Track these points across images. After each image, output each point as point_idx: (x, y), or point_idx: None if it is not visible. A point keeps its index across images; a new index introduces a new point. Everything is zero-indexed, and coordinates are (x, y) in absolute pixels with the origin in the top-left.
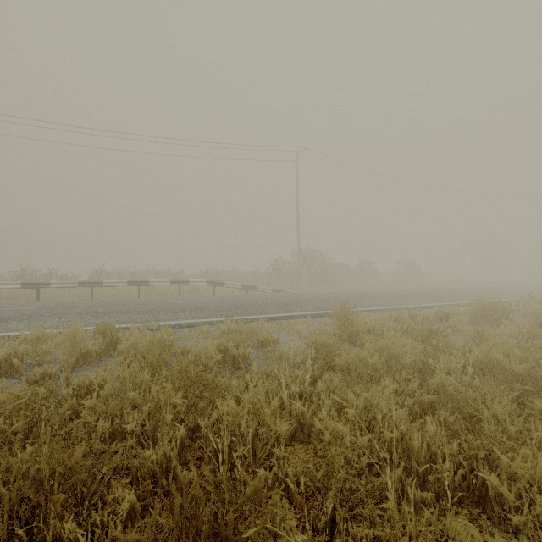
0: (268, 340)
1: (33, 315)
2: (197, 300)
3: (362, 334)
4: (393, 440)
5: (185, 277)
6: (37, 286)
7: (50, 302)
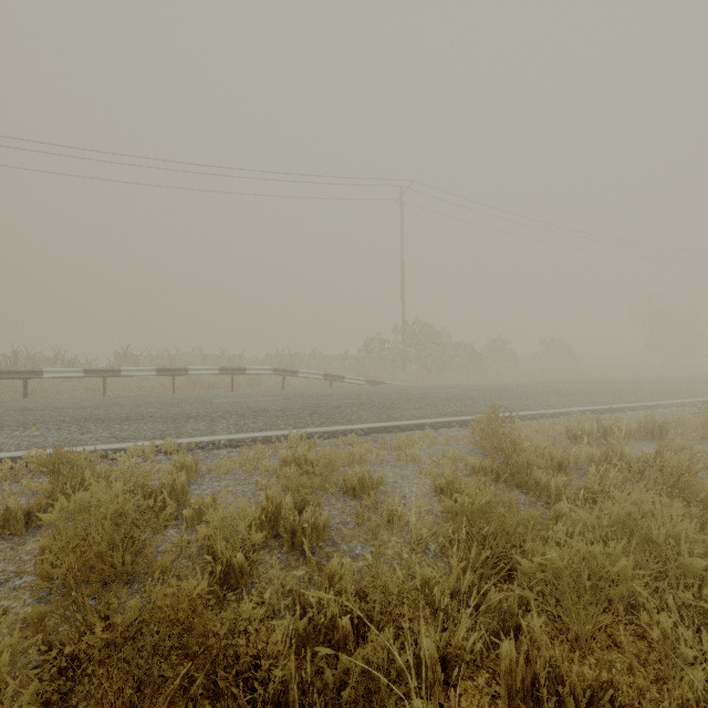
0: (364, 483)
1: None
2: (255, 397)
3: (539, 472)
4: None
5: (246, 362)
6: (24, 376)
7: (36, 401)
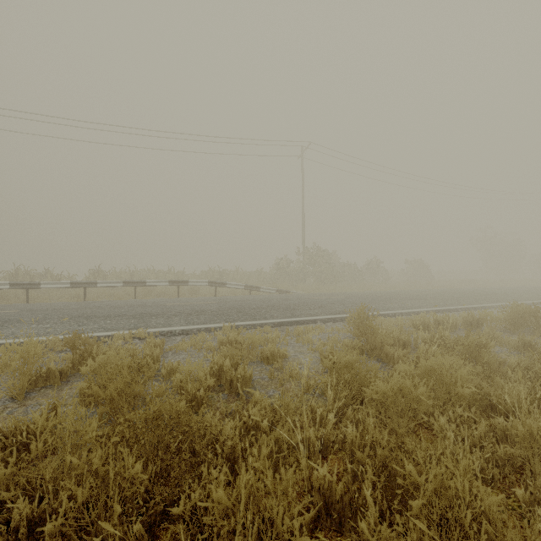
0: (274, 355)
1: (10, 320)
2: (196, 302)
3: (388, 347)
4: (476, 539)
5: (186, 277)
6: (26, 287)
7: (37, 304)
